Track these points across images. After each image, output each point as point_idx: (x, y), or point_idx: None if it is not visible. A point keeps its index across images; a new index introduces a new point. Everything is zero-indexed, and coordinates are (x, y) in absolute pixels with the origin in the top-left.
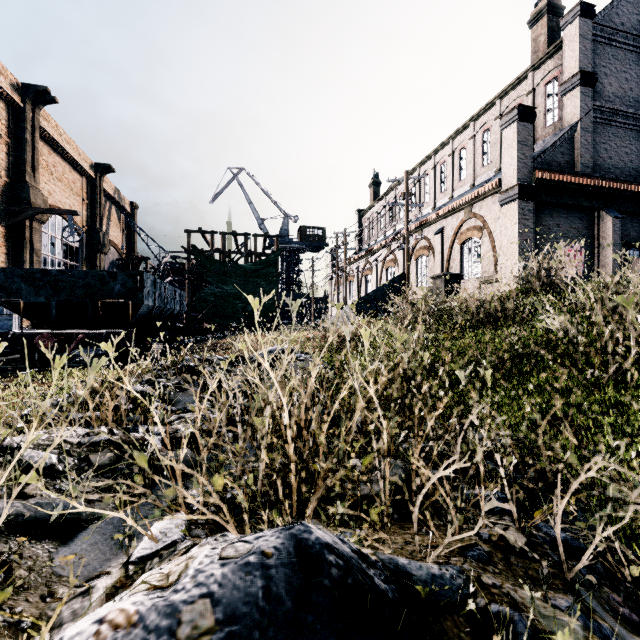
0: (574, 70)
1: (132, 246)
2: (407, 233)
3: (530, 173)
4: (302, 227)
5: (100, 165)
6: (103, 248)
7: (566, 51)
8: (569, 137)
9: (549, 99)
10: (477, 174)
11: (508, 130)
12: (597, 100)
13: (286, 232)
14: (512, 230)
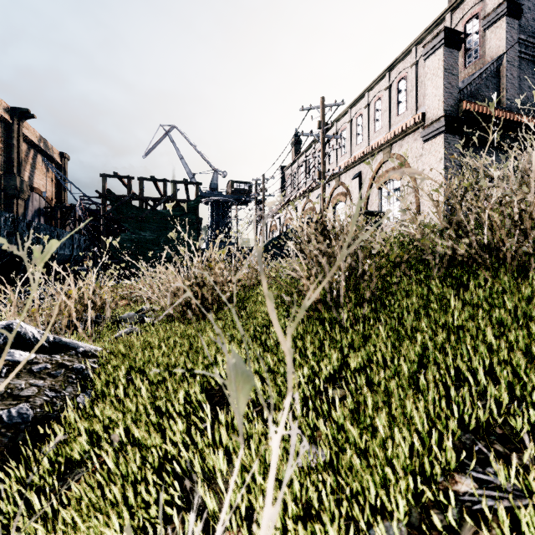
0: (499, 0)
1: (62, 195)
2: (323, 167)
3: (456, 105)
4: (230, 181)
5: (17, 109)
6: (20, 194)
7: None
8: (495, 70)
9: (468, 39)
10: (392, 123)
11: (432, 58)
12: (521, 34)
13: (215, 186)
14: (437, 167)
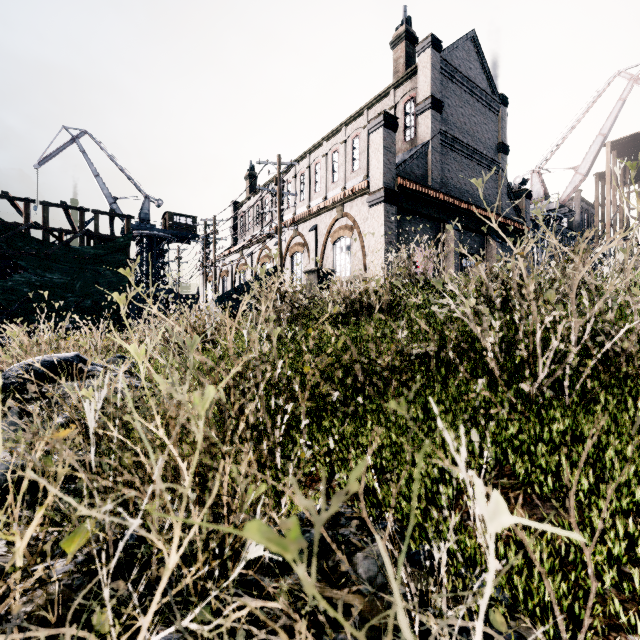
0: (427, 94)
1: None
2: (280, 223)
3: (394, 179)
4: (167, 213)
5: None
6: None
7: (421, 75)
8: (423, 153)
9: (407, 117)
10: (348, 178)
11: (375, 134)
12: (443, 126)
13: (147, 217)
14: (379, 231)
